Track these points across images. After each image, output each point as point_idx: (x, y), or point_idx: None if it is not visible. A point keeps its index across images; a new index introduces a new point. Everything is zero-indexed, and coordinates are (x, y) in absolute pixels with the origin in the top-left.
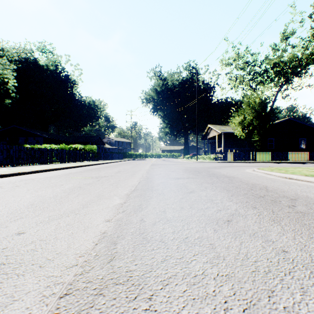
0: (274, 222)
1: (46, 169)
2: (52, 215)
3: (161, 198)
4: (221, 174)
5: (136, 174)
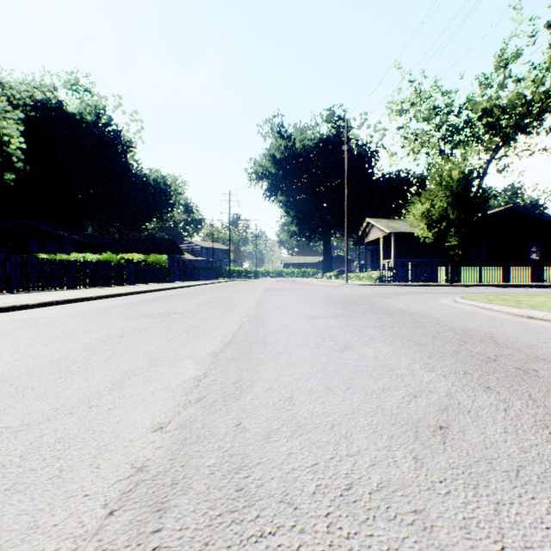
0: (550, 431)
1: (70, 298)
2: (35, 410)
3: (283, 364)
4: (396, 308)
5: (235, 308)
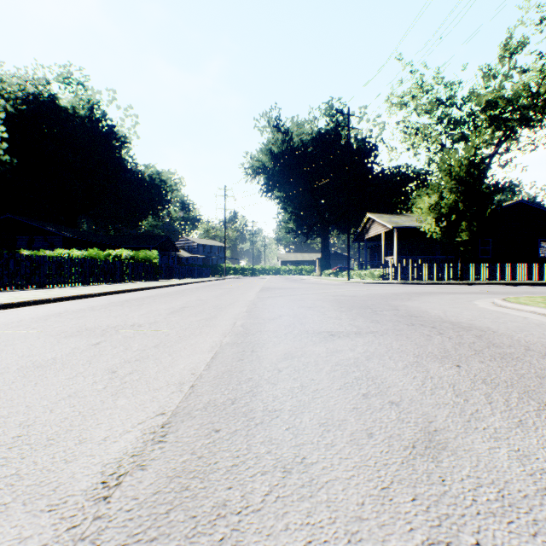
0: None
1: (14, 301)
2: None
3: None
4: (433, 316)
5: (219, 317)
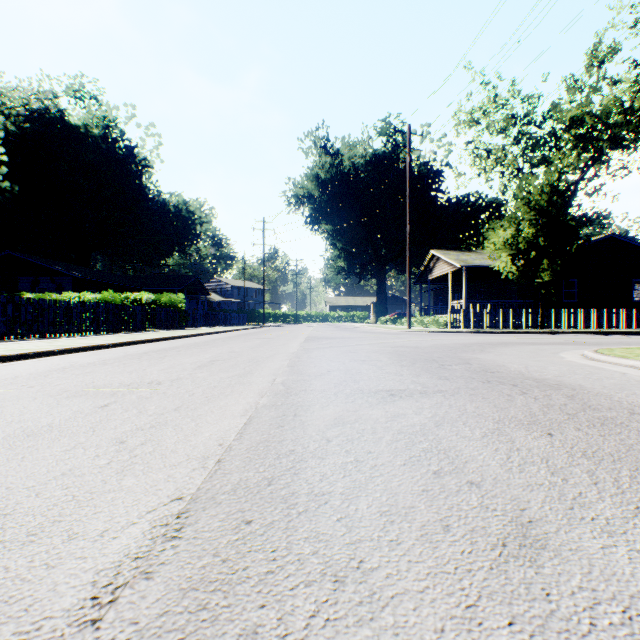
0: None
1: (11, 353)
2: None
3: None
4: (513, 372)
5: (255, 372)
